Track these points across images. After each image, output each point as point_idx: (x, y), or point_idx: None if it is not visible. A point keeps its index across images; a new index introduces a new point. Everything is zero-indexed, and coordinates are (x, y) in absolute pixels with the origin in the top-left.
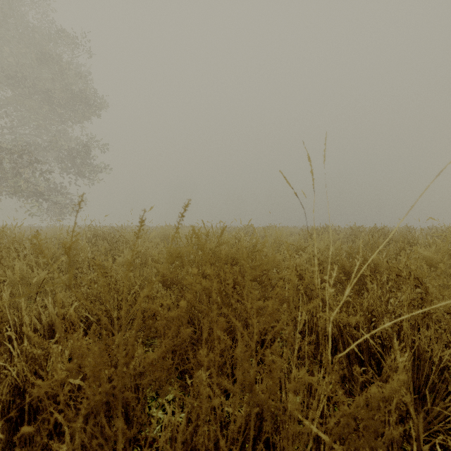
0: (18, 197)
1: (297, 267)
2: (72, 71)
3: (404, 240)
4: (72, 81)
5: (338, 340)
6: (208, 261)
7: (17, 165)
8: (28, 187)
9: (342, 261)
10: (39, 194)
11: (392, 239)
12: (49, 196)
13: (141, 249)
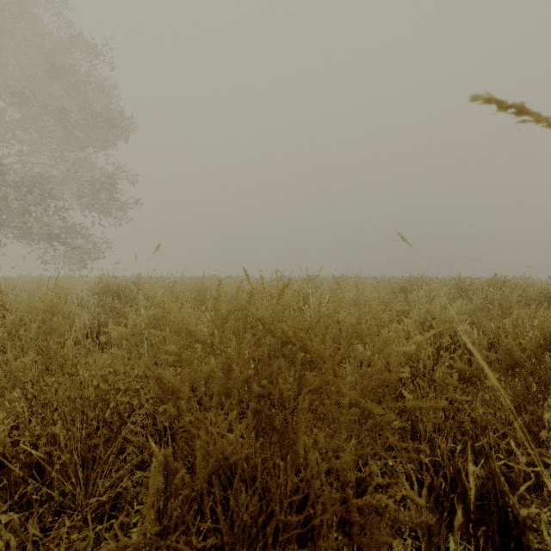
0: (28, 241)
1: (420, 355)
2: (94, 84)
3: (545, 298)
4: (94, 96)
5: (525, 520)
6: (249, 354)
7: (26, 201)
8: (39, 228)
9: (507, 346)
10: (52, 236)
11: (522, 296)
12: (66, 240)
13: (156, 312)
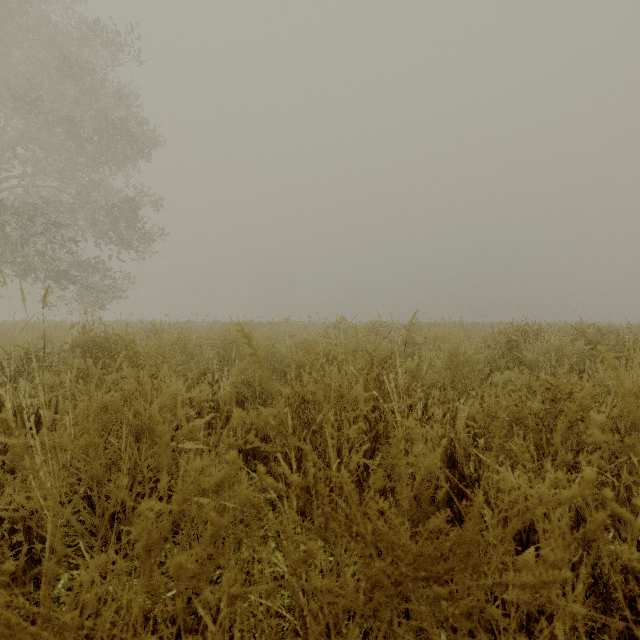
0: (32, 279)
1: None
2: (108, 89)
3: None
4: (108, 104)
5: None
6: None
7: (27, 231)
8: (42, 263)
9: None
10: (59, 274)
11: None
12: (77, 278)
13: (111, 399)
